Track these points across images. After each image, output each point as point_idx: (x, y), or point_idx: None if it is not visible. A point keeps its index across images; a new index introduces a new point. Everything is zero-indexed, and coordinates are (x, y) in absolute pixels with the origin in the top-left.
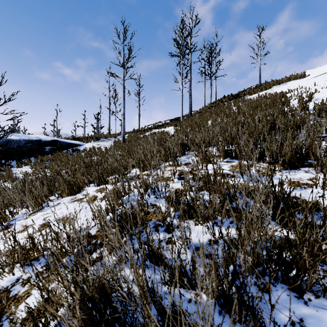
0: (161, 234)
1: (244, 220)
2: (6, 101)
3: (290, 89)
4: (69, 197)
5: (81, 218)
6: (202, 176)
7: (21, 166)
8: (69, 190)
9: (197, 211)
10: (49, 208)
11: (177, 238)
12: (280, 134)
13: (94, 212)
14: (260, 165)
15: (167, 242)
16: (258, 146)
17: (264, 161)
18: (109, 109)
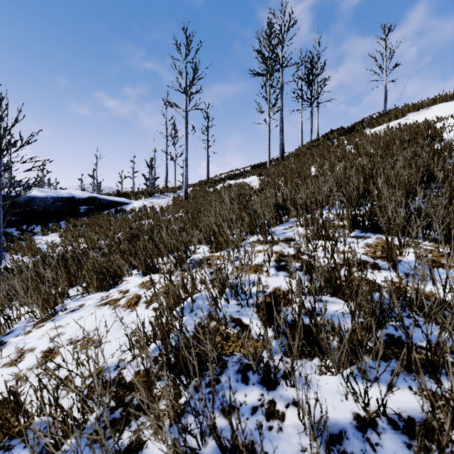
0: (254, 391)
1: (423, 370)
2: (23, 145)
3: (440, 116)
4: (98, 294)
5: (111, 341)
6: (322, 268)
7: (47, 233)
8: (99, 283)
9: (326, 351)
10: (65, 315)
11: (286, 404)
12: (448, 189)
13: (130, 337)
14: (420, 245)
15: (267, 415)
16: (422, 213)
17: (426, 237)
18: (166, 152)
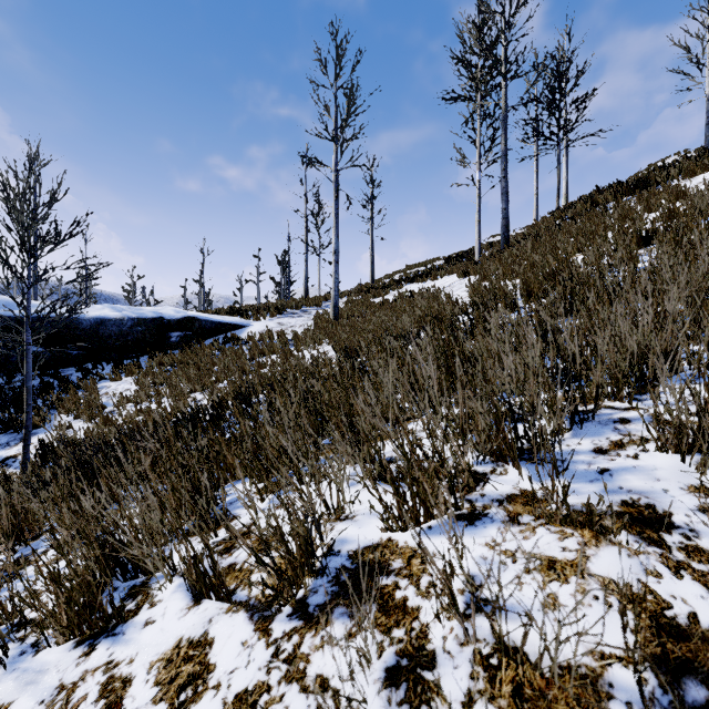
0: None
1: None
2: (64, 240)
3: None
4: (65, 656)
5: None
6: None
7: (119, 377)
8: (74, 614)
9: None
10: None
11: None
12: None
13: None
14: None
15: None
16: None
17: None
18: (305, 241)
